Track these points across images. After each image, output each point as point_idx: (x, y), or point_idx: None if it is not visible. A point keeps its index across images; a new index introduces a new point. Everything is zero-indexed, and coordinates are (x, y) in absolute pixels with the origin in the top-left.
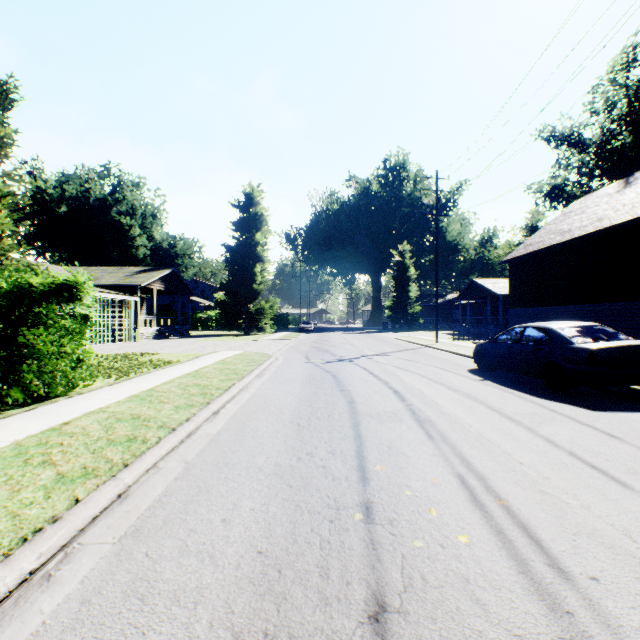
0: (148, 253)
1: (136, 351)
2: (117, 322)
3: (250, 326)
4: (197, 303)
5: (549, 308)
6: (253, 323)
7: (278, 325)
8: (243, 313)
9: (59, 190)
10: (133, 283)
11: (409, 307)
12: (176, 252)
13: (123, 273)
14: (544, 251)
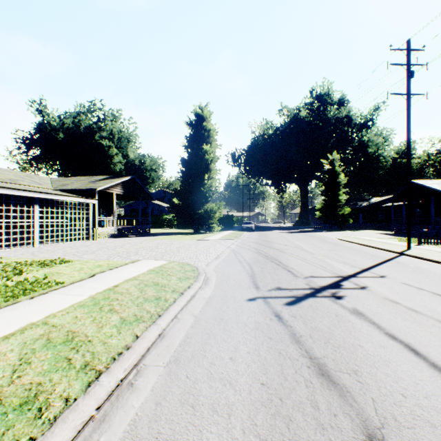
0: (122, 168)
1: (60, 255)
2: (73, 222)
3: (200, 226)
4: (163, 207)
5: None
6: (203, 223)
7: (224, 224)
8: (194, 215)
9: (60, 123)
10: (91, 187)
11: (338, 209)
12: (146, 168)
13: (90, 180)
14: None
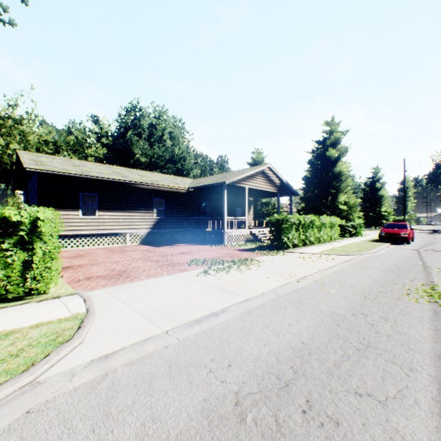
0: None
1: None
2: None
3: None
4: None
5: None
6: None
7: None
8: None
9: None
10: None
11: None
12: None
13: None
14: None
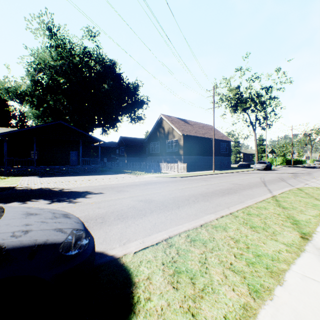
0: None
1: None
2: None
3: None
4: None
5: (199, 156)
6: None
7: None
8: None
9: None
10: None
11: None
12: None
13: None
14: (198, 137)
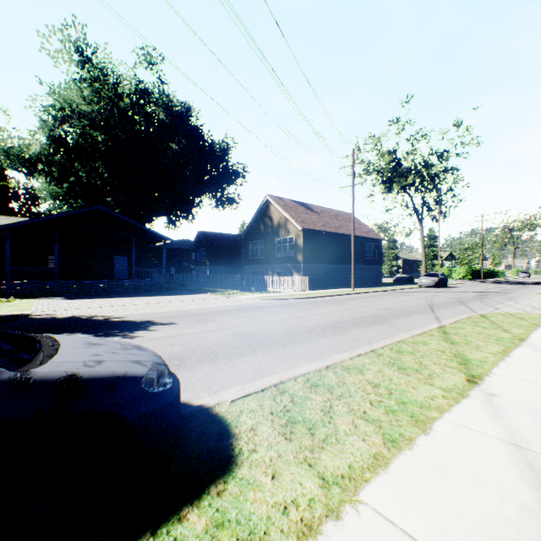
0: None
1: None
2: None
3: None
4: None
5: (329, 265)
6: None
7: None
8: None
9: None
10: None
11: None
12: None
13: None
14: (329, 233)
